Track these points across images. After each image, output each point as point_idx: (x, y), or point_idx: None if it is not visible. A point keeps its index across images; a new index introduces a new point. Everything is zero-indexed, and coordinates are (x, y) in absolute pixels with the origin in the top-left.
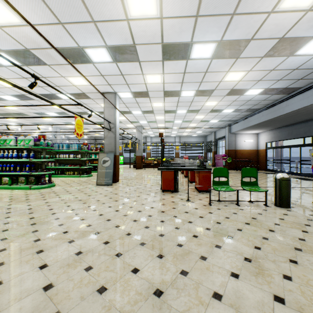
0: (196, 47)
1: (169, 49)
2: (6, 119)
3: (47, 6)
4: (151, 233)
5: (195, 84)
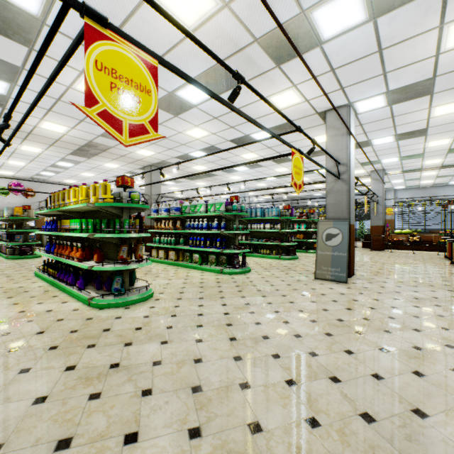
0: None
1: None
2: (196, 183)
3: None
4: None
5: None
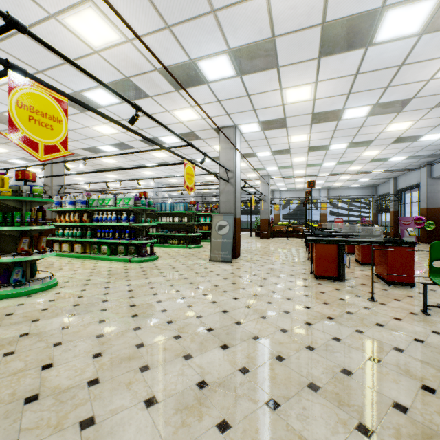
0: (390, 16)
1: (335, 32)
2: (106, 175)
3: (151, 2)
4: (324, 363)
5: (374, 92)
